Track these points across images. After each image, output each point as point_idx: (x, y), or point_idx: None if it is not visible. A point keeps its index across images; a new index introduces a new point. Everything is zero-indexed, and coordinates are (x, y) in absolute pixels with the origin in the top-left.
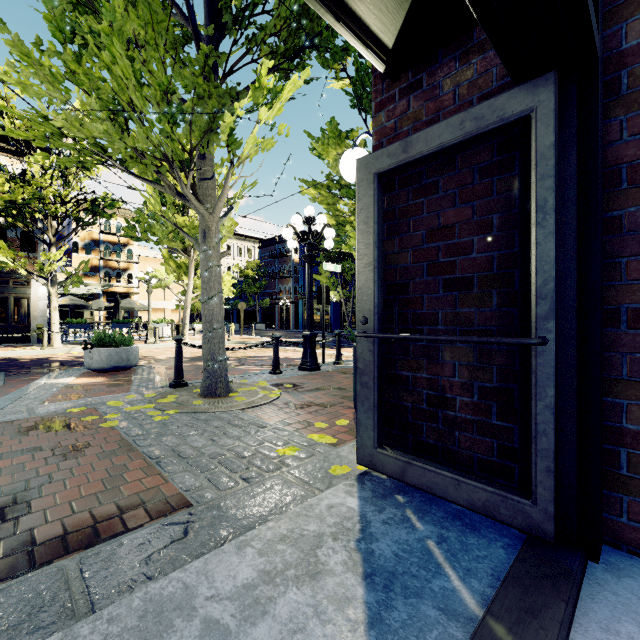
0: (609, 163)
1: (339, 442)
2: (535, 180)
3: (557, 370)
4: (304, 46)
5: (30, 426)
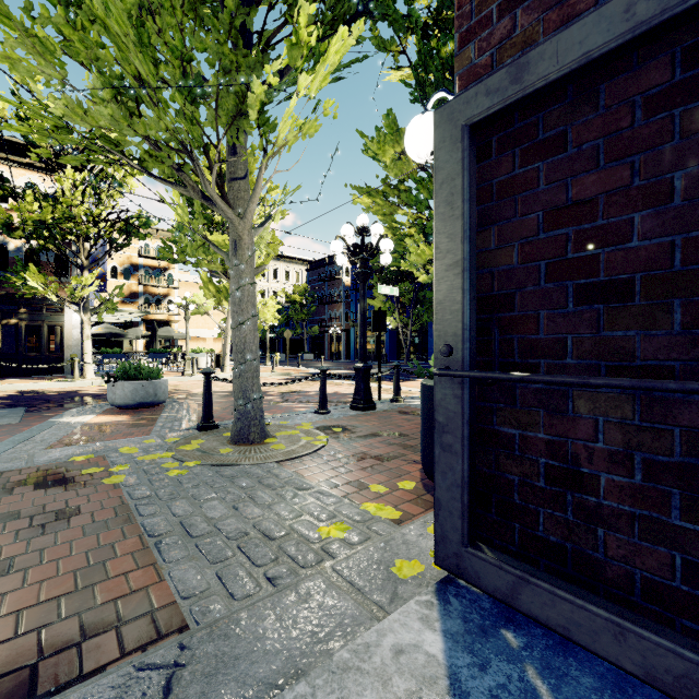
0: None
1: (404, 516)
2: None
3: None
4: (356, 14)
5: (22, 479)
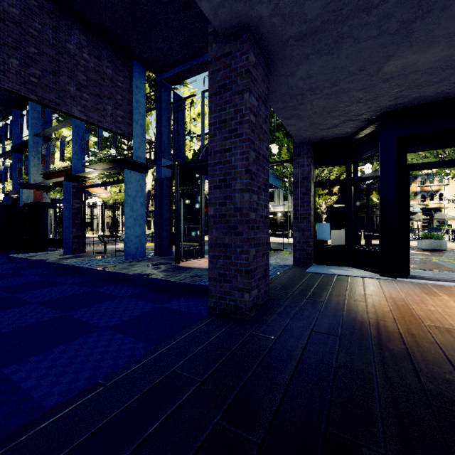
0: None
1: None
2: None
3: None
4: None
5: None
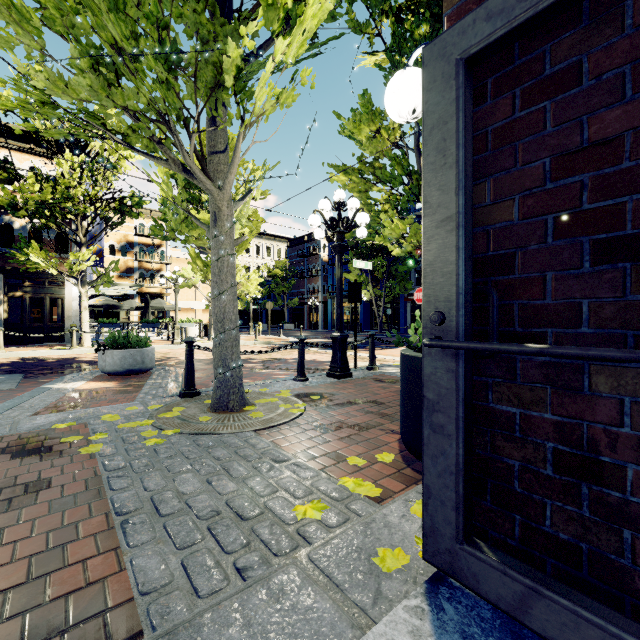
0: None
1: (384, 493)
2: None
3: None
4: None
5: (2, 447)
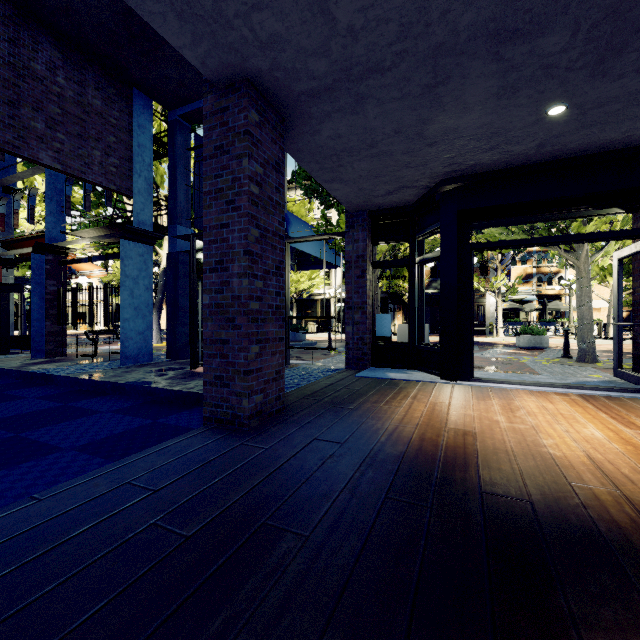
0: None
1: None
2: None
3: None
4: None
5: (493, 359)
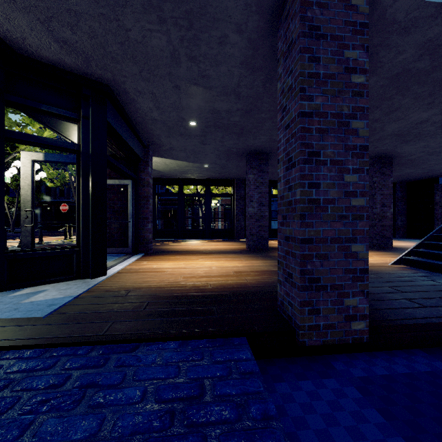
0: (140, 194)
1: None
2: (129, 196)
3: (132, 226)
4: None
5: None
